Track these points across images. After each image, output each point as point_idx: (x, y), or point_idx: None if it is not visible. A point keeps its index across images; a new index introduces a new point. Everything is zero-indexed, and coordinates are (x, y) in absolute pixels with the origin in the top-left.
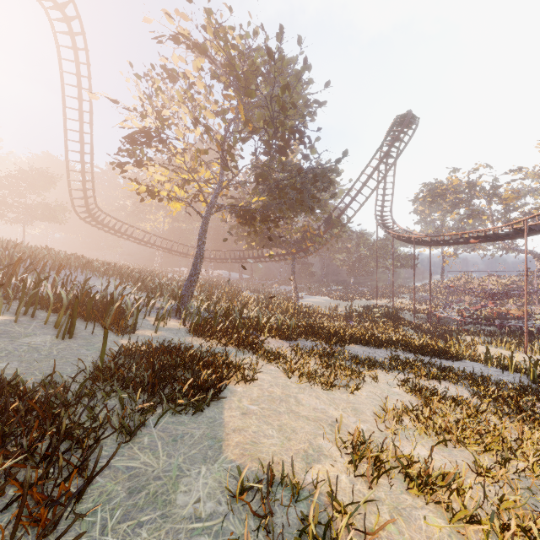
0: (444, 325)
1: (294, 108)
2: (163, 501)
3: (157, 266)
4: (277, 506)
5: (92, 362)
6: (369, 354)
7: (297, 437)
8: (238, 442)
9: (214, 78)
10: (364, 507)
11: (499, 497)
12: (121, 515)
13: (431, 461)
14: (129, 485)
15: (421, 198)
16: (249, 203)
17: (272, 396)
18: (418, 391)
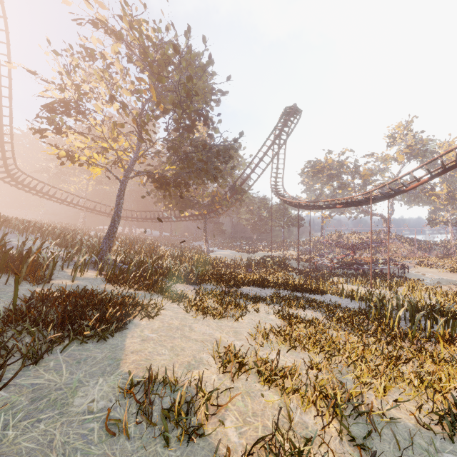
0: (319, 270)
1: (196, 95)
2: (61, 404)
3: (80, 224)
4: (157, 399)
5: (4, 306)
6: (256, 293)
7: (184, 353)
8: (134, 360)
9: (131, 61)
10: (224, 393)
11: (316, 377)
12: (22, 416)
13: (279, 360)
14: (32, 396)
15: (306, 172)
16: (163, 171)
17: (170, 327)
18: (286, 316)
